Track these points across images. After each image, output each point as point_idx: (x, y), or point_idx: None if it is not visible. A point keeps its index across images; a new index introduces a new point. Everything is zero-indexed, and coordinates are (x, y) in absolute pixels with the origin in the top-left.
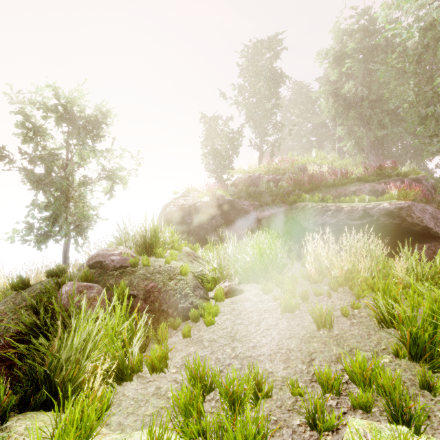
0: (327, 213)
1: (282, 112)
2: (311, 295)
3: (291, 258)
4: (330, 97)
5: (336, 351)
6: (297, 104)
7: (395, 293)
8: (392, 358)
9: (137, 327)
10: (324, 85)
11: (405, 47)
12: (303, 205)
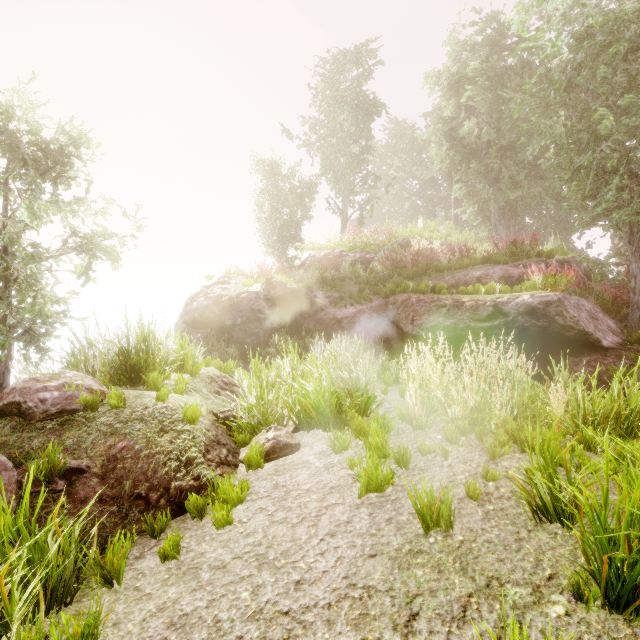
0: (440, 310)
1: (377, 162)
2: (414, 452)
3: (385, 382)
4: (443, 141)
5: (461, 589)
6: (397, 152)
7: (555, 449)
8: (570, 603)
9: (44, 559)
10: (436, 124)
11: (548, 72)
12: (404, 297)
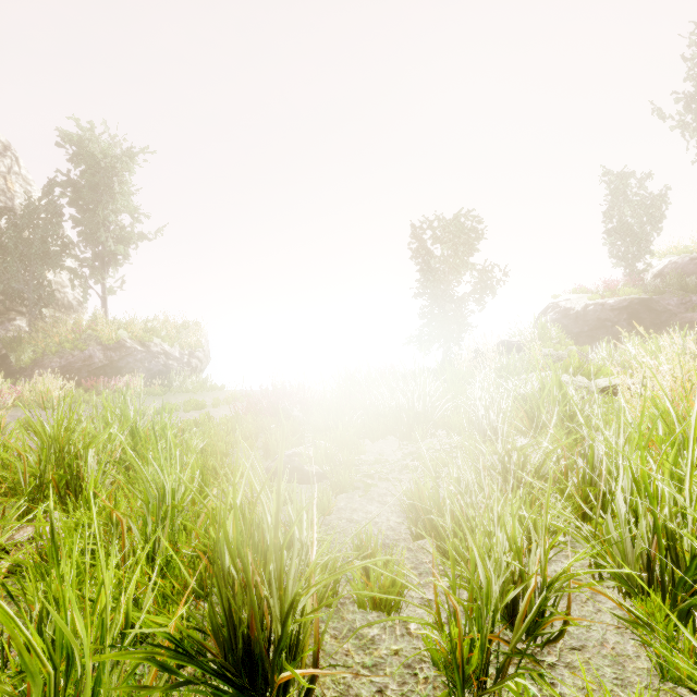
0: None
1: None
2: None
3: None
4: None
5: None
6: None
7: None
8: None
9: None
10: None
11: None
12: None
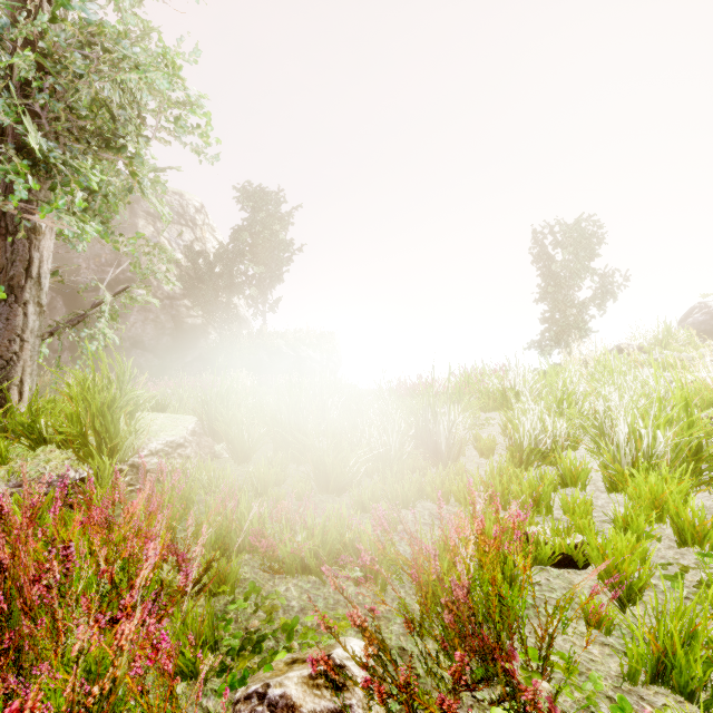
0: None
1: None
2: None
3: None
4: None
5: None
6: None
7: None
8: None
9: None
10: None
11: None
12: None
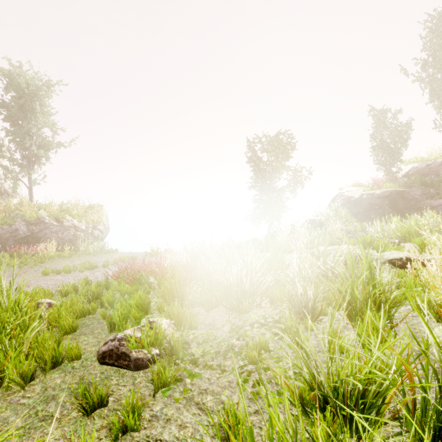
0: None
1: None
2: None
3: None
4: None
5: None
6: None
7: None
8: None
9: None
10: None
11: None
12: None
